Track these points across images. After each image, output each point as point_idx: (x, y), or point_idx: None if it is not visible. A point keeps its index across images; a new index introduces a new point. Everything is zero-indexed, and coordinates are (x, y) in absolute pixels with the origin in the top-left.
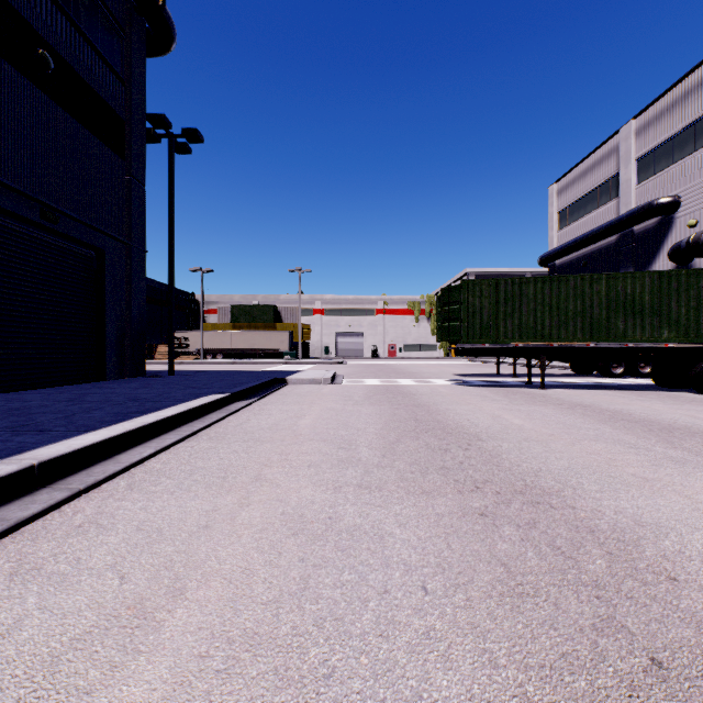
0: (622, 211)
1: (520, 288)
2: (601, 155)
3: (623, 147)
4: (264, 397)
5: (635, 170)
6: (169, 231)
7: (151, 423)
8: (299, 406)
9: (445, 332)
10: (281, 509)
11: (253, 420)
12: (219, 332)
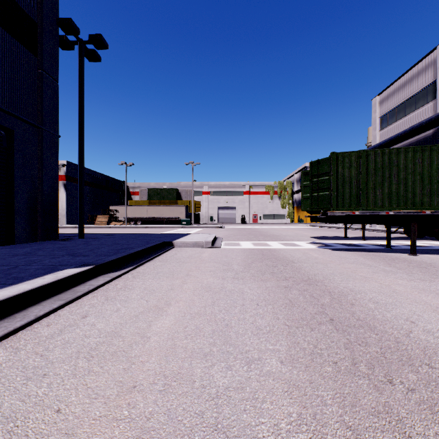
0: None
1: (389, 158)
2: (418, 69)
3: None
4: (141, 264)
5: None
6: (79, 120)
7: None
8: (170, 282)
9: (313, 201)
10: None
11: (90, 316)
12: (139, 206)
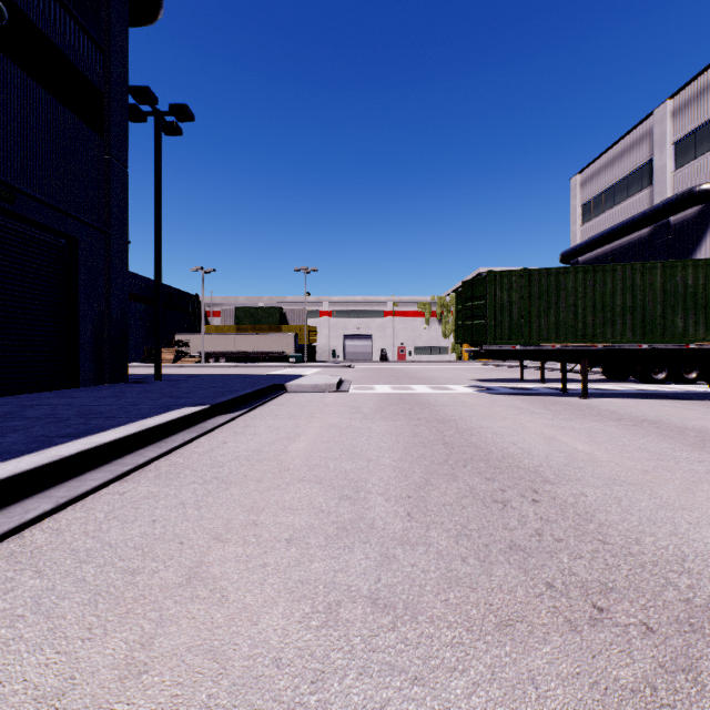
0: (656, 200)
1: (557, 280)
2: (631, 141)
3: (657, 131)
4: (255, 408)
5: (671, 155)
6: (156, 219)
7: (67, 456)
8: (294, 422)
9: (467, 331)
10: (206, 690)
11: (230, 443)
12: (222, 334)
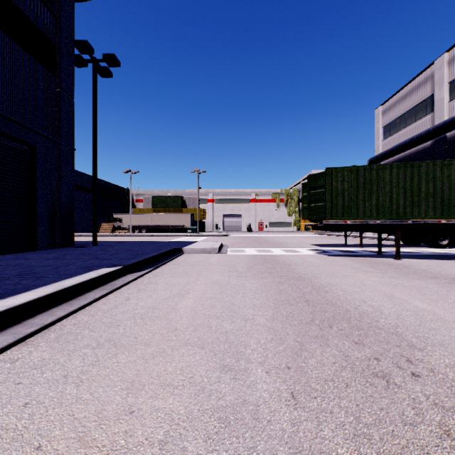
0: (436, 122)
1: (377, 173)
2: (418, 82)
3: (437, 74)
4: (158, 267)
5: (447, 91)
6: (93, 134)
7: None
8: (186, 279)
9: (311, 211)
10: None
11: (132, 299)
12: (143, 214)
